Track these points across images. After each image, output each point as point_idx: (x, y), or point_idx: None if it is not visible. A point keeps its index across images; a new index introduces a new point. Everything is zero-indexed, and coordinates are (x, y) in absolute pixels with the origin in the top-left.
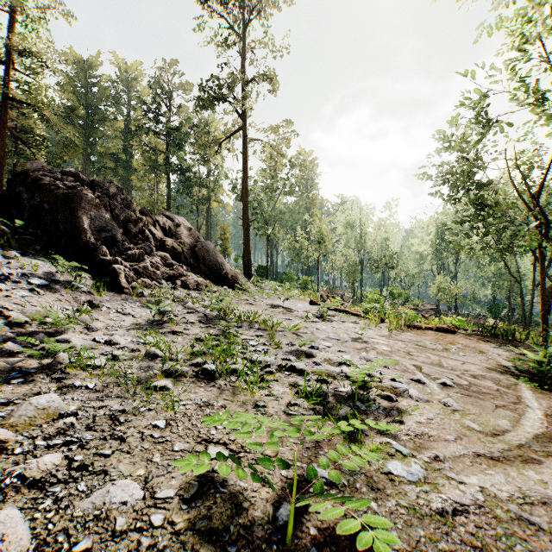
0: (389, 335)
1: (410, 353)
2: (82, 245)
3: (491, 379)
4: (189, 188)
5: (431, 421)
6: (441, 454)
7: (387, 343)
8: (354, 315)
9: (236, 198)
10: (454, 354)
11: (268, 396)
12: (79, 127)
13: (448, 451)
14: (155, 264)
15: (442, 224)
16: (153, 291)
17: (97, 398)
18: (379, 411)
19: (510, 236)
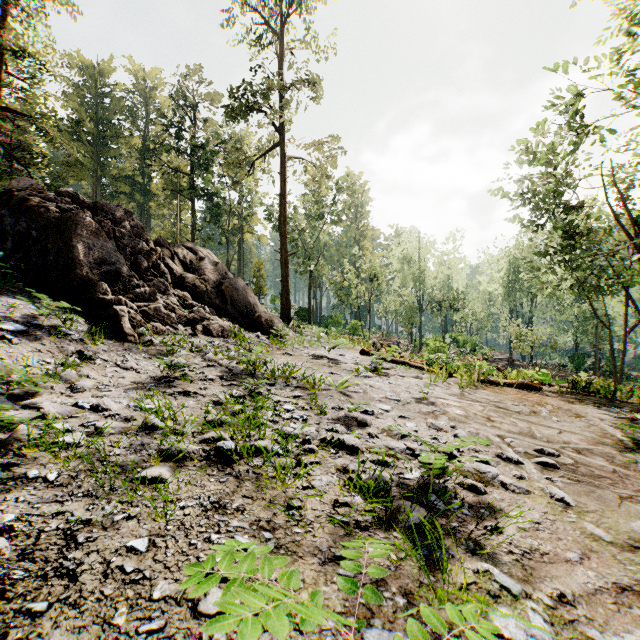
0: (461, 394)
1: (490, 418)
2: (77, 281)
3: (600, 454)
4: (217, 216)
5: (539, 526)
6: (567, 589)
7: (460, 405)
8: (415, 367)
9: (273, 228)
10: (545, 420)
11: (307, 489)
12: (88, 144)
13: (575, 583)
14: (170, 305)
15: (516, 259)
16: (166, 338)
17: (55, 499)
18: (464, 511)
19: (597, 273)
